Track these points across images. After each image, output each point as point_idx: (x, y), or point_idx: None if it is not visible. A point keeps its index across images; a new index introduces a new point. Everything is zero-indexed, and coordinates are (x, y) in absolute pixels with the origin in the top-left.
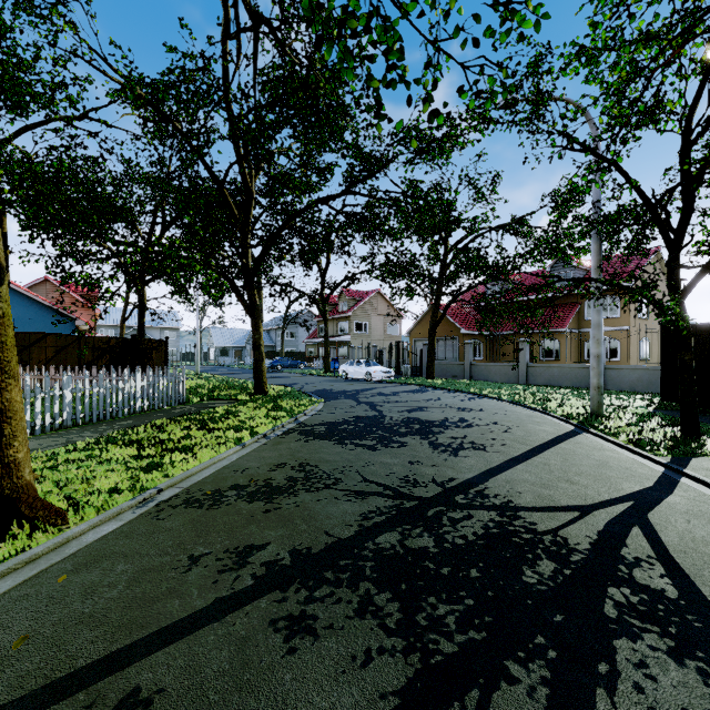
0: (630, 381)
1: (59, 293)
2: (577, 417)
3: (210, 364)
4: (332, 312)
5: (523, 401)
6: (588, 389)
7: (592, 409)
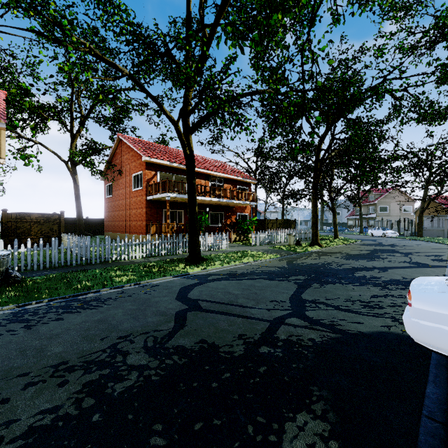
0: None
1: None
2: None
3: None
4: (364, 201)
5: None
6: None
7: None
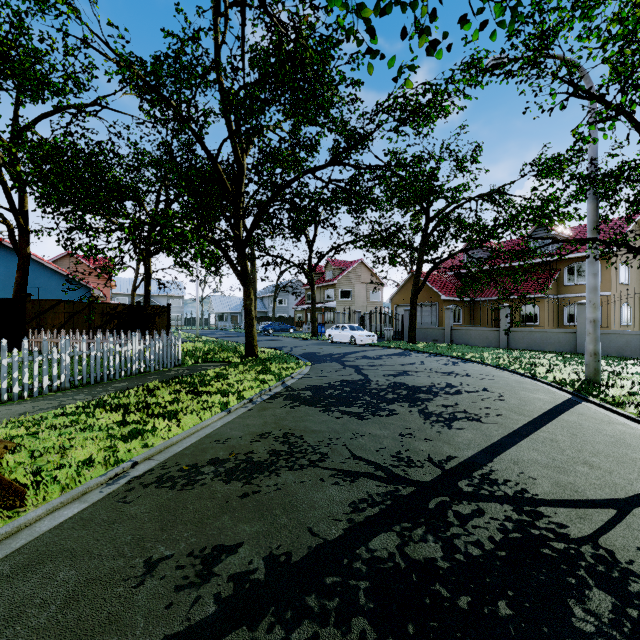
0: (617, 346)
1: (80, 265)
2: (571, 384)
3: (210, 328)
4: (319, 280)
5: (508, 365)
6: (573, 354)
7: (588, 376)
